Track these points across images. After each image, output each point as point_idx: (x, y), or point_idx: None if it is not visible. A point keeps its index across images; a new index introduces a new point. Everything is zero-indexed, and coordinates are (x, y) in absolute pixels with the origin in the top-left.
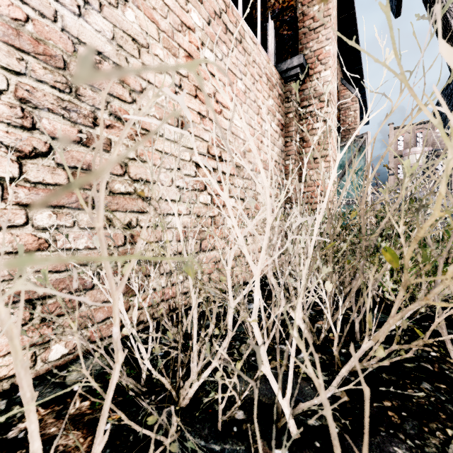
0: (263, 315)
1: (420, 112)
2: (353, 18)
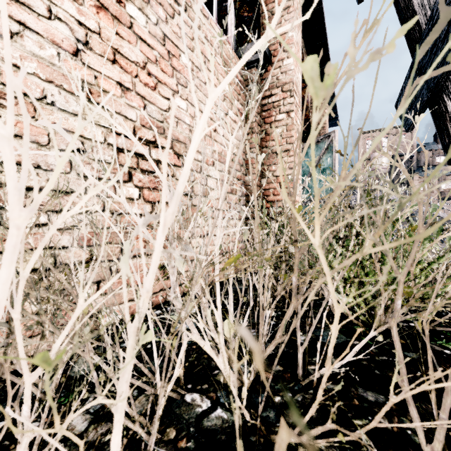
0: (157, 360)
1: (367, 37)
2: (321, 13)
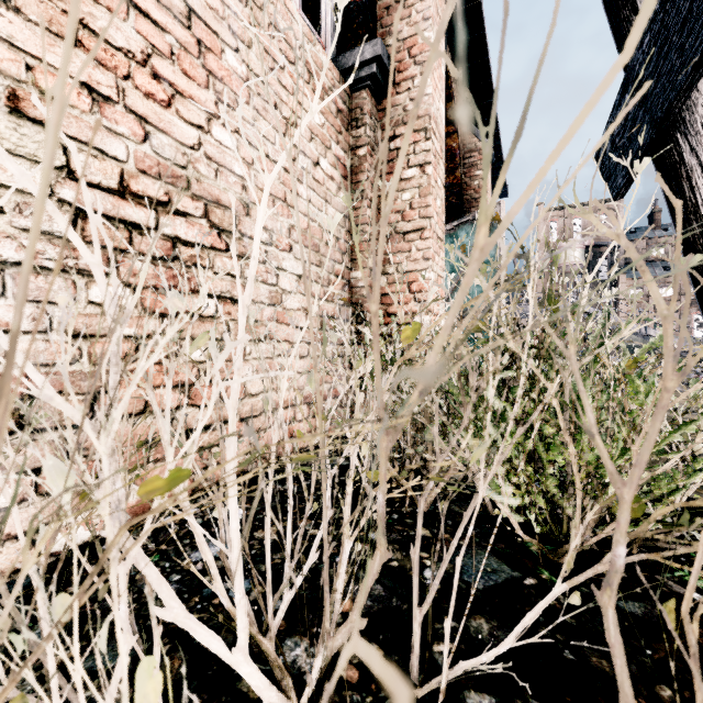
0: (57, 692)
1: None
2: (478, 13)
